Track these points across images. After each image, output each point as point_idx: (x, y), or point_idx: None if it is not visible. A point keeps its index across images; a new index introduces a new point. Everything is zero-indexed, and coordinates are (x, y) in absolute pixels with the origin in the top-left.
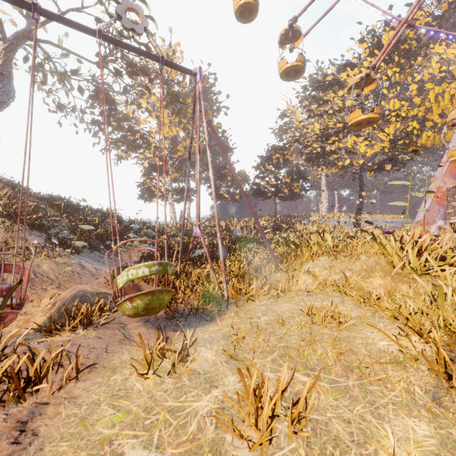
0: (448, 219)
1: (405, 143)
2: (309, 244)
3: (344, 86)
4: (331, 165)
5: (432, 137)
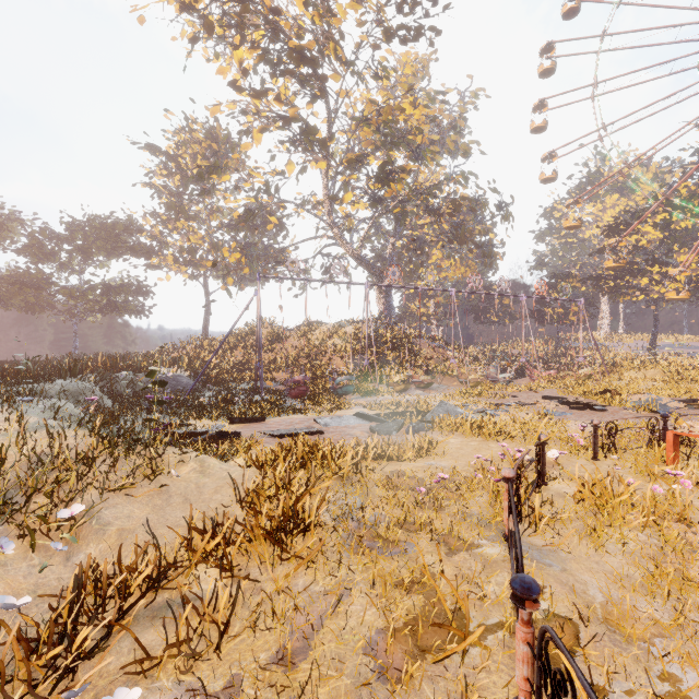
0: None
1: (697, 284)
2: (623, 365)
3: (638, 232)
4: (623, 296)
5: None
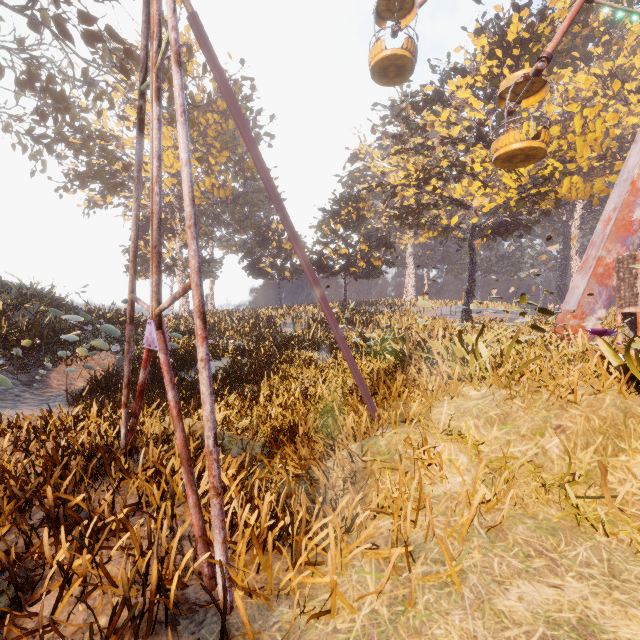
0: (620, 307)
1: (538, 194)
2: (431, 356)
3: (450, 104)
4: (429, 226)
5: (579, 184)
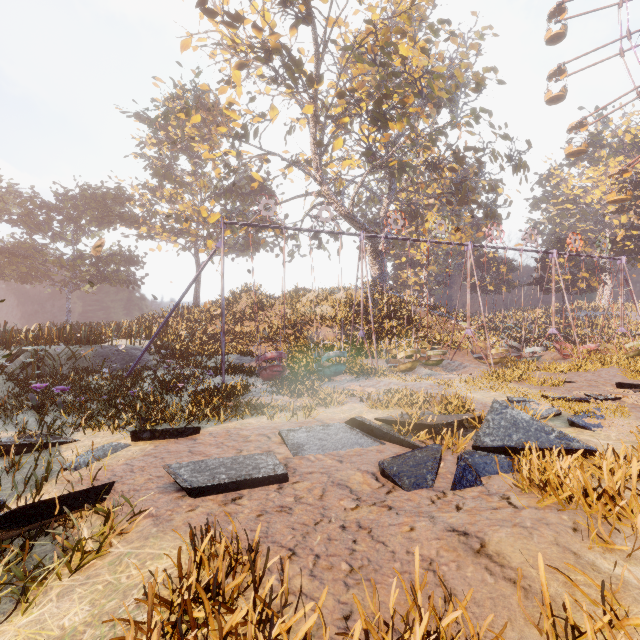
0: None
1: None
2: None
3: None
4: None
5: None
